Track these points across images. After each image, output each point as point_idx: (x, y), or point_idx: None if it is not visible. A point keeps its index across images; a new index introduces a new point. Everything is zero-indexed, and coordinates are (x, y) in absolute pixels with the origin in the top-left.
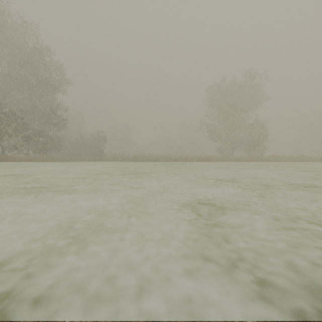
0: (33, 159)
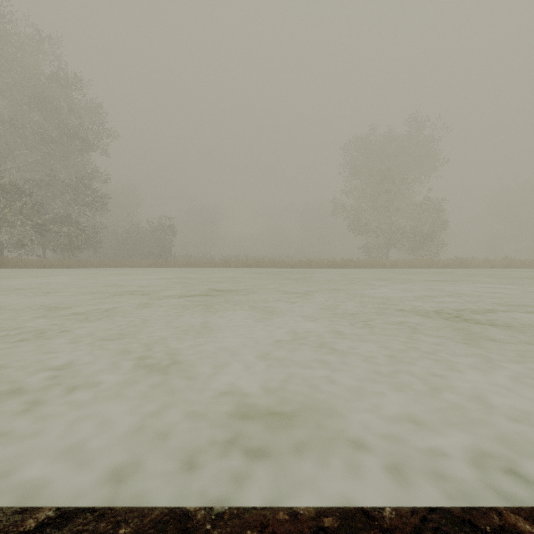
0: (51, 264)
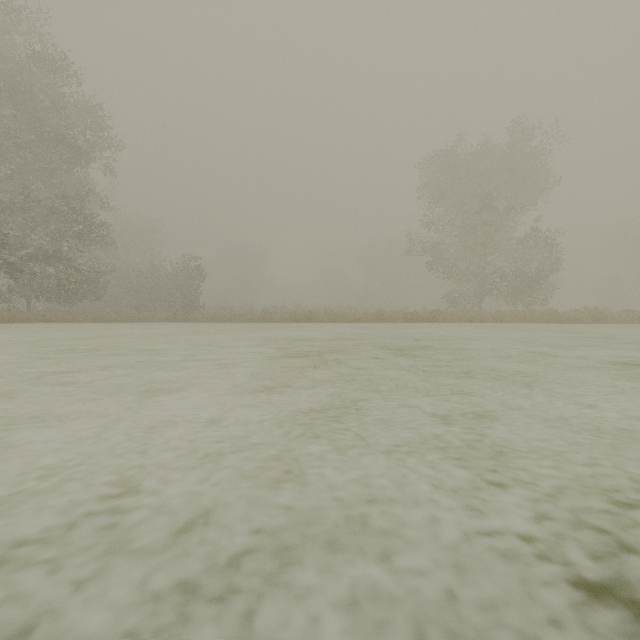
0: (26, 318)
